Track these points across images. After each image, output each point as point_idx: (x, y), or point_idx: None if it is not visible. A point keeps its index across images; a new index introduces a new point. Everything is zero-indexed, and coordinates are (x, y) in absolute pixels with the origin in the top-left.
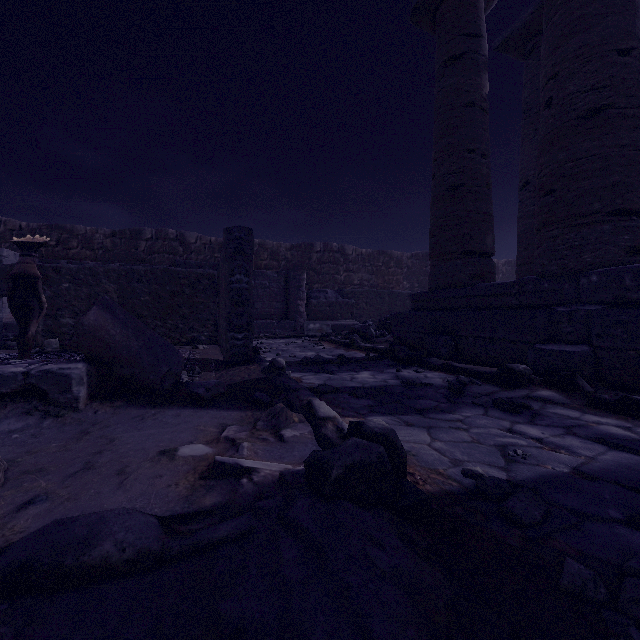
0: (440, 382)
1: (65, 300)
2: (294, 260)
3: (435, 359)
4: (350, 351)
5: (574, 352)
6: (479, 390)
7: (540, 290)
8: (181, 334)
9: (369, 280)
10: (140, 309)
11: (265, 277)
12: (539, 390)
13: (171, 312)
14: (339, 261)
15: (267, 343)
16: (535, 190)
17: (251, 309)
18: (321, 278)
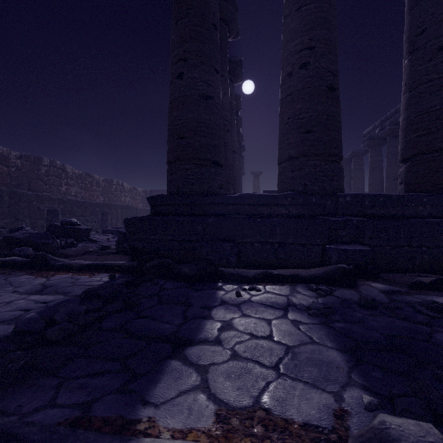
0: (312, 298)
1: None
2: None
3: (227, 269)
4: (52, 276)
5: (370, 250)
6: (353, 297)
7: (308, 203)
8: None
9: None
10: None
11: None
12: (368, 283)
13: None
14: None
15: None
16: None
17: None
18: None
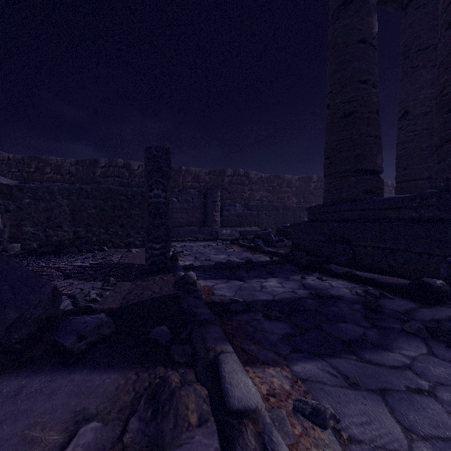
0: (348, 293)
1: (26, 212)
2: (211, 182)
3: (334, 266)
4: (255, 254)
5: None
6: (394, 306)
7: (445, 203)
8: (120, 239)
9: (267, 197)
10: (87, 219)
11: (189, 194)
12: None
13: (112, 222)
14: (245, 183)
15: (189, 246)
16: (414, 118)
17: (168, 221)
18: (231, 195)
